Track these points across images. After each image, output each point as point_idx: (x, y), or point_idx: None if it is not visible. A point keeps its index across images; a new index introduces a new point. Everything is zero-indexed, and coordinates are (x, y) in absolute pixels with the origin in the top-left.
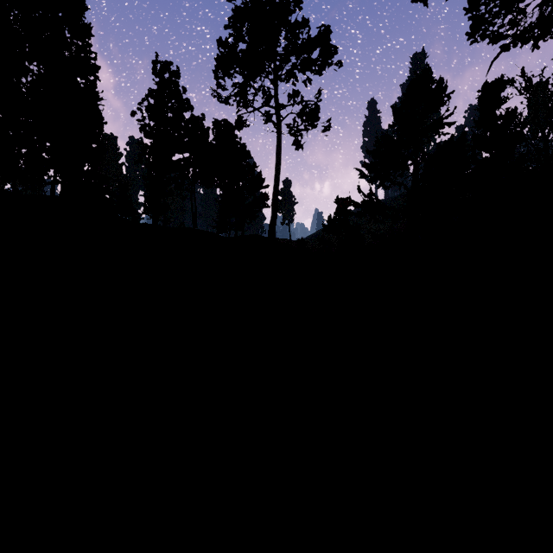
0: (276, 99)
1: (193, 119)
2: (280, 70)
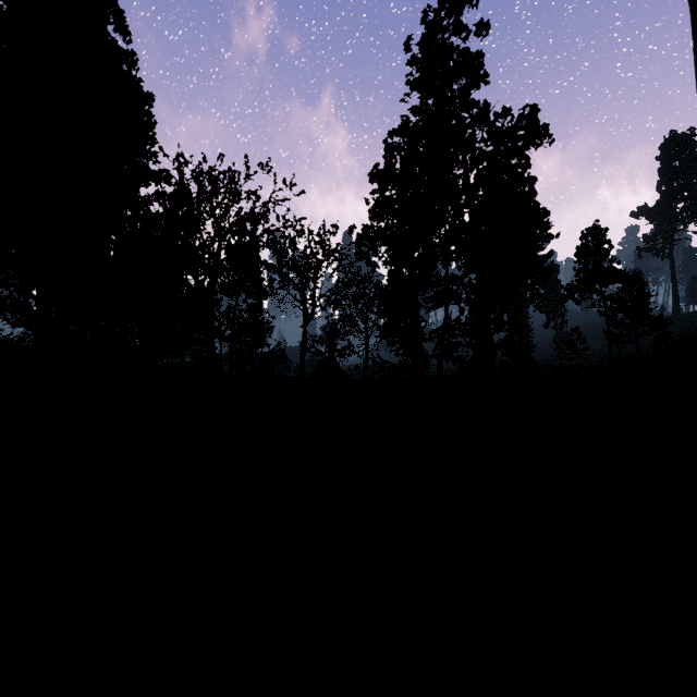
0: None
1: None
2: None
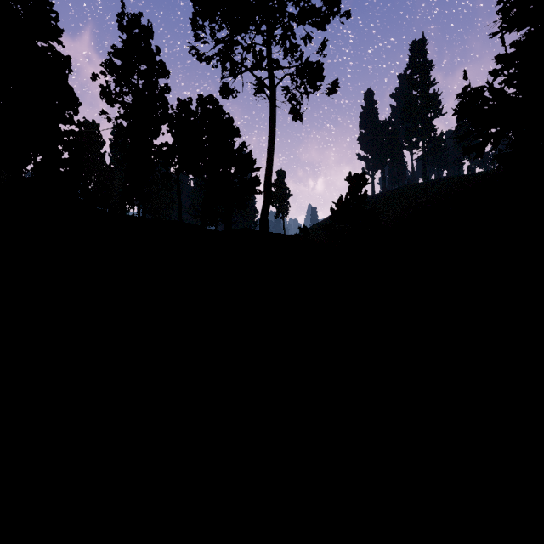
0: (268, 59)
1: (169, 87)
2: (274, 24)
